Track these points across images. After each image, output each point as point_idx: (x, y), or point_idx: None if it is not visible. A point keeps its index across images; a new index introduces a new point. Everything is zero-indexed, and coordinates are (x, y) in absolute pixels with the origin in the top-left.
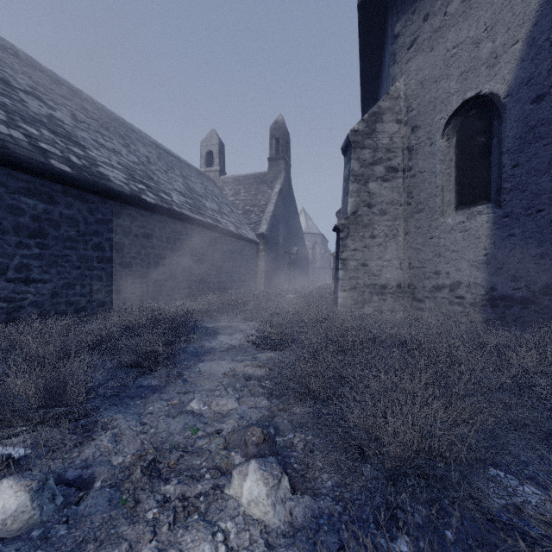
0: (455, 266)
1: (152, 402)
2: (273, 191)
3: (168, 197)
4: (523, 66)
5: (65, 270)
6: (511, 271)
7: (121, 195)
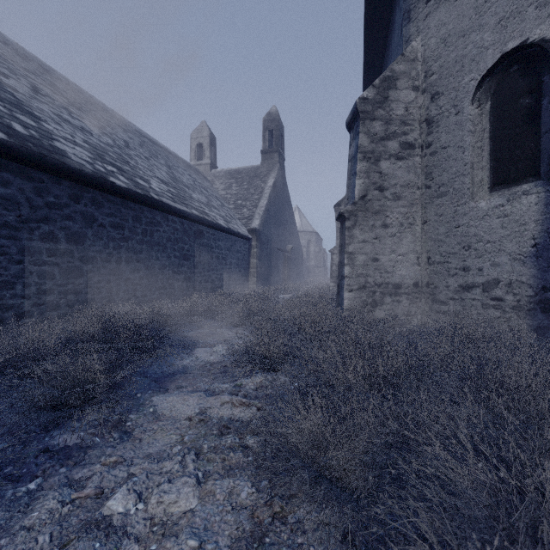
0: (491, 261)
1: (47, 491)
2: (267, 185)
3: (146, 184)
4: None
5: (0, 265)
6: None
7: (80, 174)
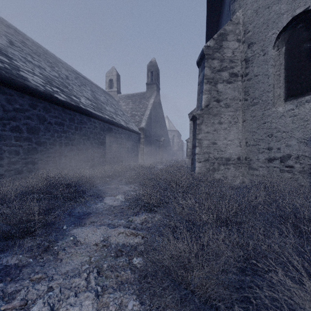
0: (285, 143)
1: None
2: (149, 103)
3: (77, 99)
4: None
5: None
6: None
7: (35, 91)
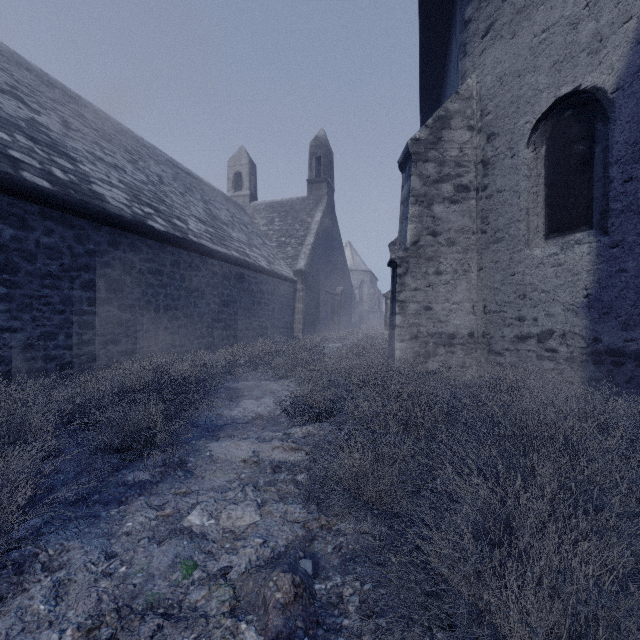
0: (545, 311)
1: (134, 511)
2: (314, 220)
3: (183, 225)
4: (638, 50)
5: (44, 315)
6: (621, 317)
7: (119, 219)
